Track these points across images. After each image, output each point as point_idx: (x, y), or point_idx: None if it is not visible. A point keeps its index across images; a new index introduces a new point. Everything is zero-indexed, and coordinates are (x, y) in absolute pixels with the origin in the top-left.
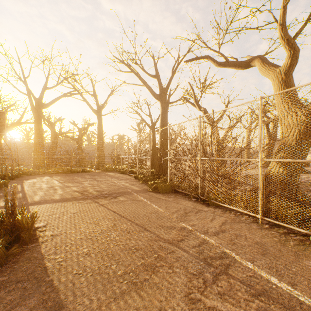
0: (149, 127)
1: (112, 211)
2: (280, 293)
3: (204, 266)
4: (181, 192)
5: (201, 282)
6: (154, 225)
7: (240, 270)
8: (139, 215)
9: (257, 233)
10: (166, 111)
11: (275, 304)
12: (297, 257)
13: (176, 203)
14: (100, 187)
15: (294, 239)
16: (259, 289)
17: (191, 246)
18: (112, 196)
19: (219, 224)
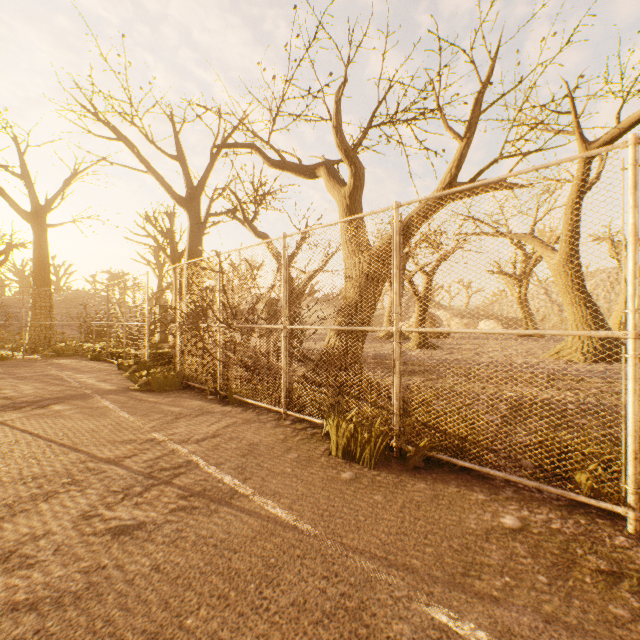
0: (169, 261)
1: (21, 430)
2: (221, 489)
3: (141, 480)
4: (200, 387)
5: (119, 498)
6: (99, 442)
7: (193, 476)
8: (79, 431)
9: (264, 433)
10: (201, 232)
11: (203, 500)
12: (286, 452)
13: (171, 406)
14: (19, 390)
15: (306, 434)
16: (198, 490)
17: (142, 461)
18: (37, 404)
19: (219, 428)
